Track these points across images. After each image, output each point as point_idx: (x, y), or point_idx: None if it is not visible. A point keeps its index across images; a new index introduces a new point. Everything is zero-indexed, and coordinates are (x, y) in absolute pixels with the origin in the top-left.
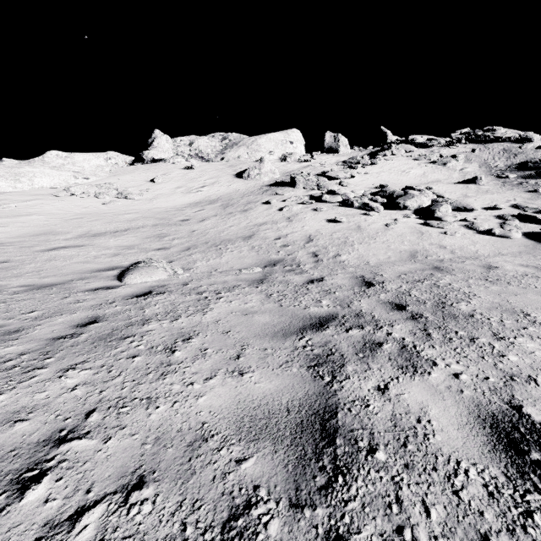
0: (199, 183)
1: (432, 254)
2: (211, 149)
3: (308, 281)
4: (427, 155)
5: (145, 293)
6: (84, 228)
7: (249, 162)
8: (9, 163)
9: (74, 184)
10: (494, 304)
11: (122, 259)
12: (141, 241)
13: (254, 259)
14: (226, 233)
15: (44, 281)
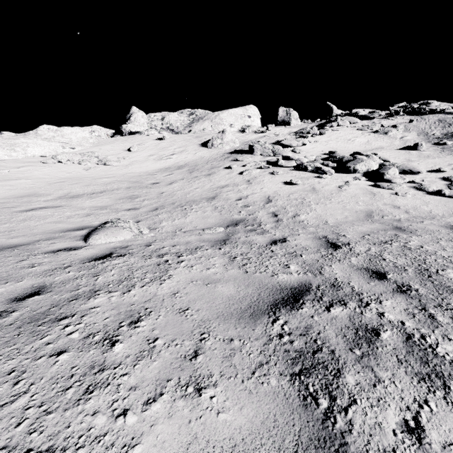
0: (169, 152)
1: (387, 213)
2: (180, 123)
3: (271, 242)
4: (369, 125)
5: (105, 256)
6: (65, 190)
7: (213, 134)
8: (7, 135)
9: (62, 153)
10: None
11: (93, 219)
12: (114, 202)
13: (217, 218)
14: (192, 195)
15: (10, 241)
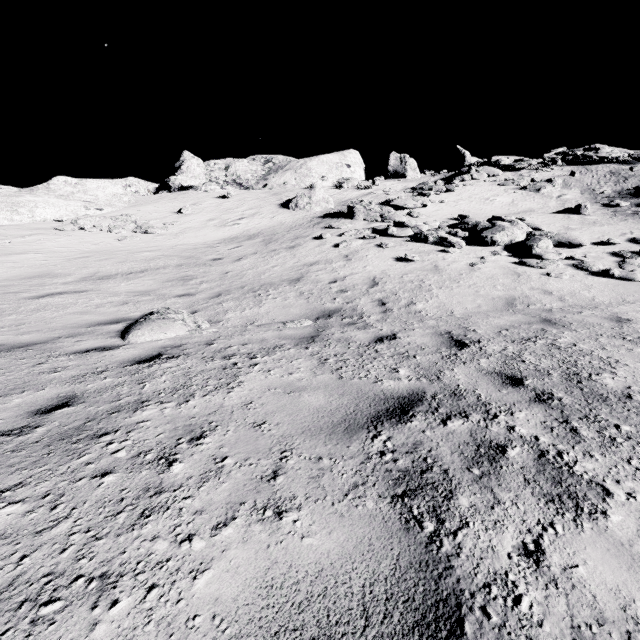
0: (236, 215)
1: (535, 301)
2: (252, 174)
3: (376, 340)
4: (515, 179)
5: (152, 357)
6: (90, 269)
7: (297, 190)
8: (7, 191)
9: (84, 216)
10: None
11: (132, 309)
12: (160, 285)
13: (303, 308)
14: (268, 275)
15: (20, 338)
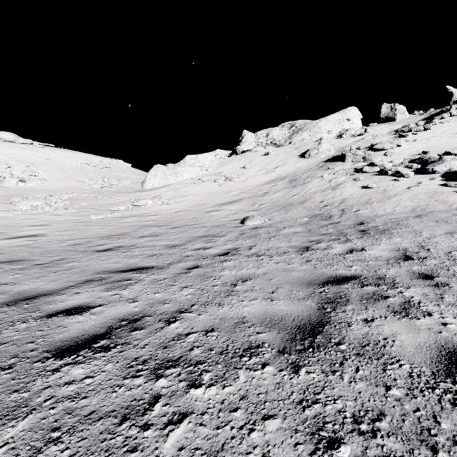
0: (273, 165)
1: (431, 207)
2: (282, 136)
3: (330, 223)
4: None
5: (255, 228)
6: (216, 201)
7: (311, 143)
8: (170, 166)
9: (202, 175)
10: (413, 230)
11: (239, 216)
12: (244, 206)
13: (305, 214)
14: (291, 200)
15: (215, 224)
